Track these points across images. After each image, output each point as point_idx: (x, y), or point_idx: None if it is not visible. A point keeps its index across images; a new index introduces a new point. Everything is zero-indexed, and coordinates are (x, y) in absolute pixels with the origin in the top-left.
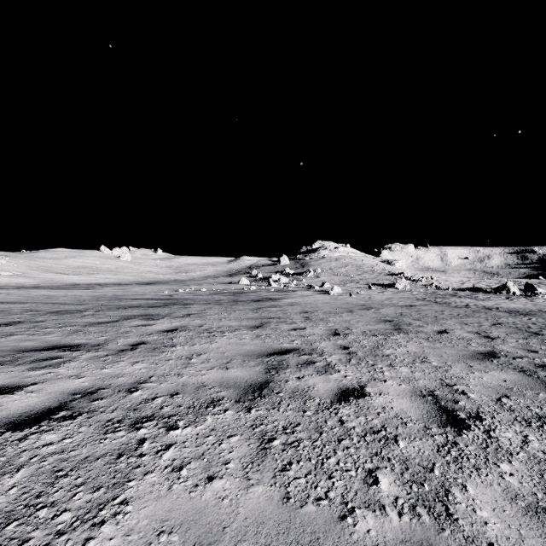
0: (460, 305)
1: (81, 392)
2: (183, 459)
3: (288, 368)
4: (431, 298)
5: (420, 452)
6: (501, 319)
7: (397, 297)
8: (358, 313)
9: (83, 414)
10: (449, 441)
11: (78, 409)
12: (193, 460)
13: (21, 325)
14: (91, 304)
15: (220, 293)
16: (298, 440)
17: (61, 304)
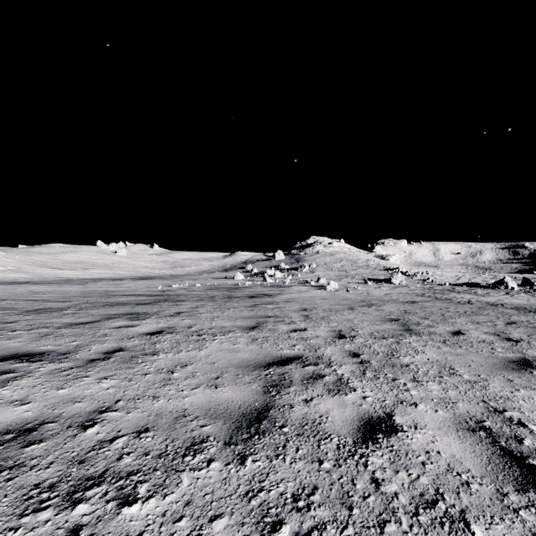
0: (462, 302)
1: (17, 428)
2: None
3: (292, 385)
4: (430, 293)
5: None
6: (512, 317)
7: (396, 292)
8: (360, 311)
9: (2, 472)
10: None
11: (0, 461)
12: None
13: None
14: (76, 301)
15: (214, 289)
16: (317, 526)
17: (44, 301)
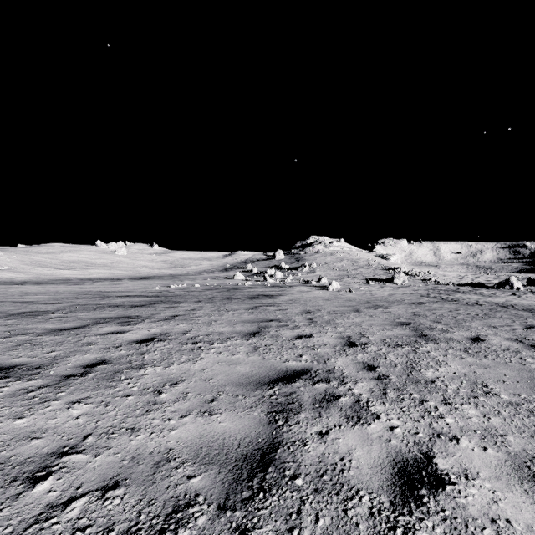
0: (470, 303)
1: None
2: None
3: (302, 410)
4: (434, 294)
5: None
6: (528, 320)
7: (400, 293)
8: (367, 313)
9: None
10: None
11: None
12: None
13: None
14: (67, 302)
15: (214, 289)
16: None
17: (32, 303)
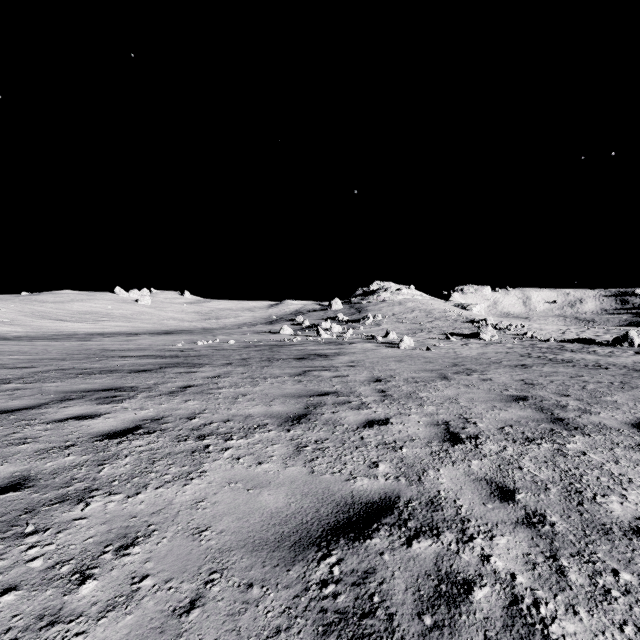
0: (590, 365)
1: None
2: None
3: None
4: (536, 353)
5: None
6: None
7: (491, 351)
8: (459, 381)
9: None
10: None
11: None
12: None
13: None
14: (44, 366)
15: (252, 347)
16: None
17: None
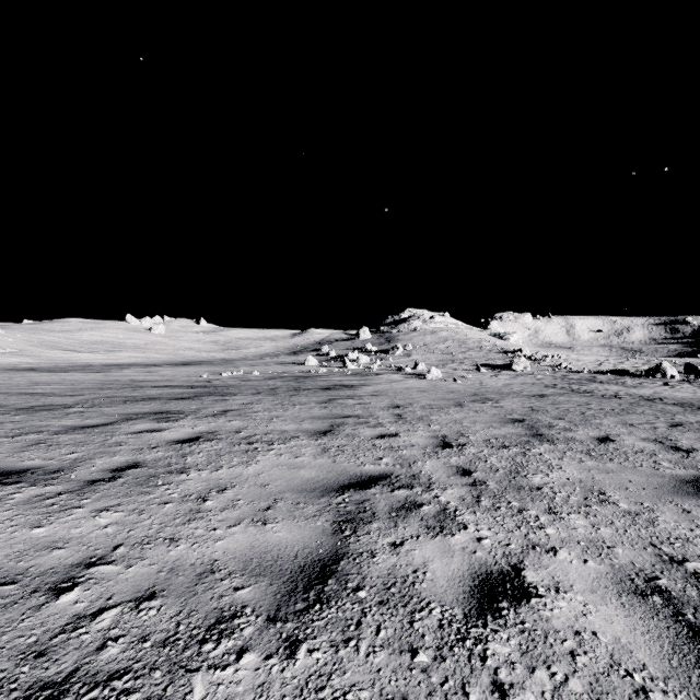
0: (607, 395)
1: None
2: None
3: (375, 519)
4: (563, 384)
5: None
6: (677, 417)
7: (518, 383)
8: (471, 408)
9: None
10: None
11: None
12: None
13: None
14: (89, 394)
15: (278, 378)
16: None
17: (45, 395)
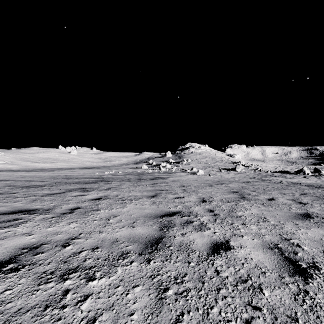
0: (277, 182)
1: (28, 246)
2: (97, 310)
3: (175, 226)
4: (258, 177)
5: (282, 301)
6: (305, 190)
7: (238, 176)
8: (216, 187)
9: (25, 266)
10: (301, 289)
11: (23, 261)
12: (104, 311)
13: (1, 195)
14: (49, 181)
15: (130, 174)
16: (186, 290)
17: (30, 181)
